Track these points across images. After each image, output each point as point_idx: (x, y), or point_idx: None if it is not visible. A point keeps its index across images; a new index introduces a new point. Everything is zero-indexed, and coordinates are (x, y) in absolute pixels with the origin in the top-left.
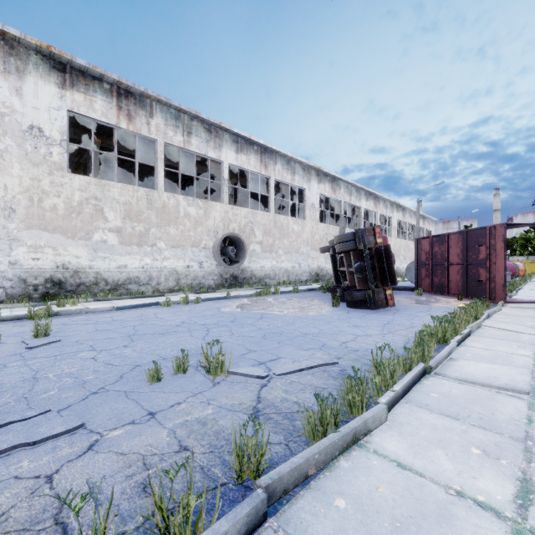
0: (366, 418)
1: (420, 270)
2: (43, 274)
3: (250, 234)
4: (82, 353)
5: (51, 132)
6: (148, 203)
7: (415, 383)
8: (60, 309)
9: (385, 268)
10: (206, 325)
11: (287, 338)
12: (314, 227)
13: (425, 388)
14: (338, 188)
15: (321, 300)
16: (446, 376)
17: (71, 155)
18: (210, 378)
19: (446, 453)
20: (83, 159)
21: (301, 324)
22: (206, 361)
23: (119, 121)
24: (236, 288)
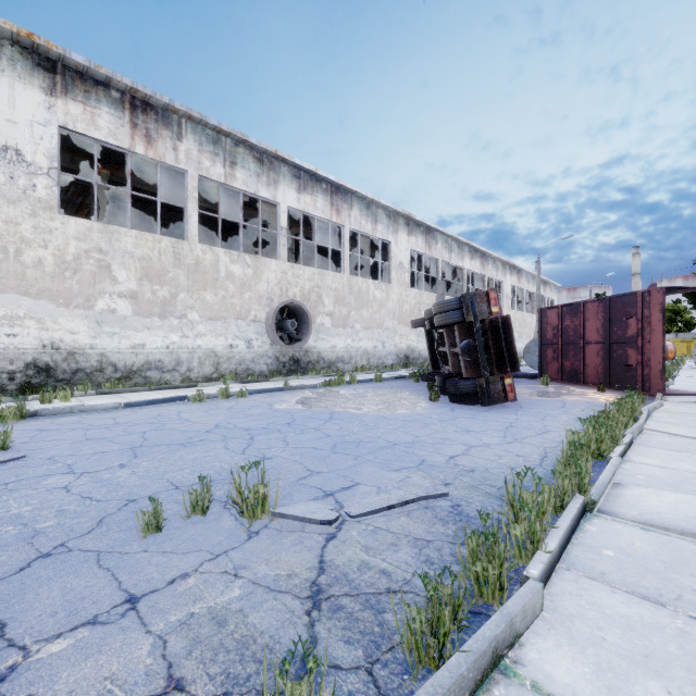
0: (512, 614)
1: (545, 351)
2: (22, 357)
3: (316, 302)
4: (50, 478)
5: (34, 156)
6: (175, 258)
7: (573, 530)
8: (43, 407)
9: (504, 348)
10: (250, 430)
11: (368, 450)
12: (403, 294)
13: (590, 539)
14: (434, 242)
15: (413, 392)
16: (619, 516)
17: (72, 195)
18: (244, 523)
19: (667, 688)
20: (89, 200)
21: (387, 428)
22: (238, 495)
23: (134, 144)
24: (298, 376)
